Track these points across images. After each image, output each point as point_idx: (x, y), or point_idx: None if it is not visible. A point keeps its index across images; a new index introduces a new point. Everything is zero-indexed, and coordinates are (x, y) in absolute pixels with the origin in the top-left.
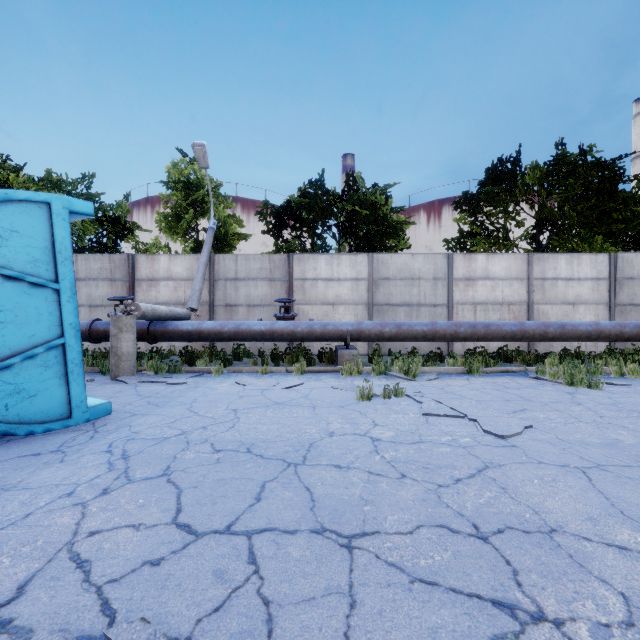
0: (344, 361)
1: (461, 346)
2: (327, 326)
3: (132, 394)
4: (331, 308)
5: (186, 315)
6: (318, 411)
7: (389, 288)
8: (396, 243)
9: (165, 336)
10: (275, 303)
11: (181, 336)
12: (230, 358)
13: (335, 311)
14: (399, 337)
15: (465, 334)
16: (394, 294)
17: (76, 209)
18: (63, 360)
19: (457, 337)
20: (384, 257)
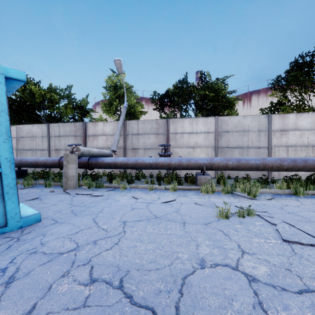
0: (201, 183)
1: (277, 173)
2: (190, 160)
3: (67, 203)
4: (192, 150)
5: (110, 154)
6: (187, 228)
7: (228, 137)
8: (230, 112)
9: (97, 166)
10: (159, 147)
11: (105, 166)
12: (133, 179)
13: (194, 151)
14: (239, 168)
15: (288, 166)
16: (231, 141)
17: (11, 75)
18: (1, 184)
19: (281, 168)
20: (225, 118)
